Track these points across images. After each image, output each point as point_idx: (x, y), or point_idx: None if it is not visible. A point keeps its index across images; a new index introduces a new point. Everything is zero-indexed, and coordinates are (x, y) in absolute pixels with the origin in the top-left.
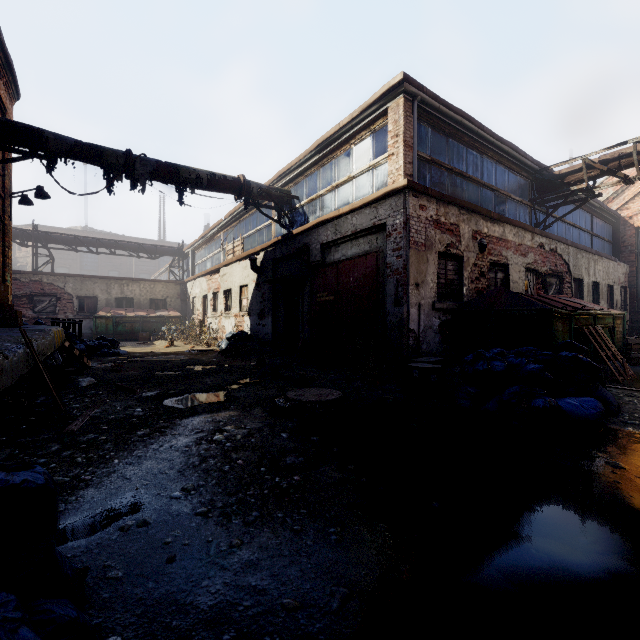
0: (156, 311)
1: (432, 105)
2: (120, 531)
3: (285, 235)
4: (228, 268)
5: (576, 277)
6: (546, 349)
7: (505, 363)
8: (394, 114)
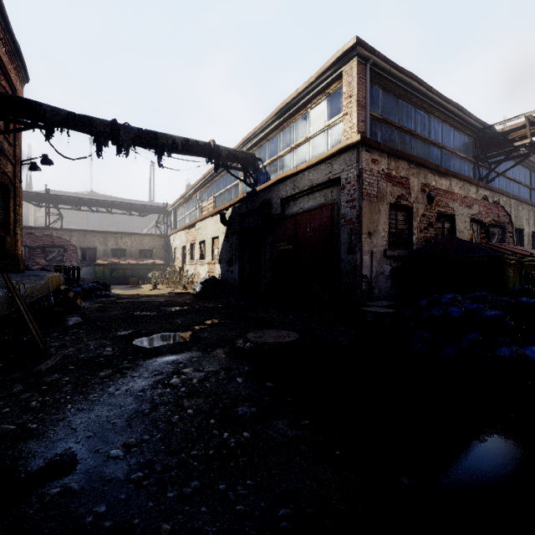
0: (144, 260)
1: (383, 68)
2: (40, 503)
3: (250, 192)
4: (202, 223)
5: (517, 227)
6: (498, 294)
7: (462, 309)
8: (348, 77)
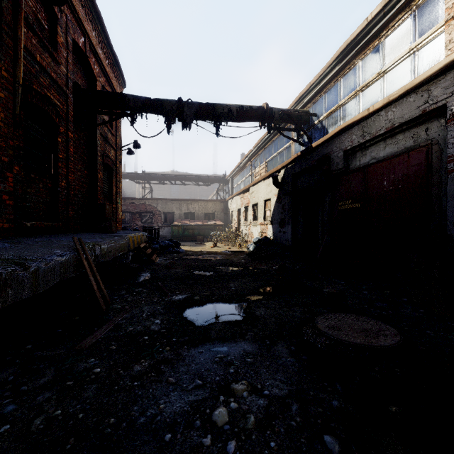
0: (208, 221)
1: None
2: None
3: (304, 150)
4: (255, 187)
5: None
6: None
7: None
8: None
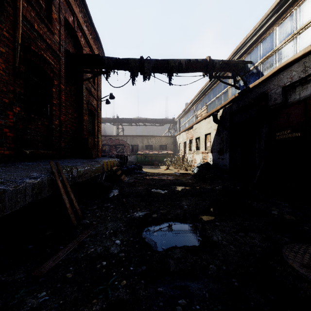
0: (162, 151)
1: None
2: None
3: (241, 91)
4: (198, 124)
5: None
6: None
7: None
8: None
